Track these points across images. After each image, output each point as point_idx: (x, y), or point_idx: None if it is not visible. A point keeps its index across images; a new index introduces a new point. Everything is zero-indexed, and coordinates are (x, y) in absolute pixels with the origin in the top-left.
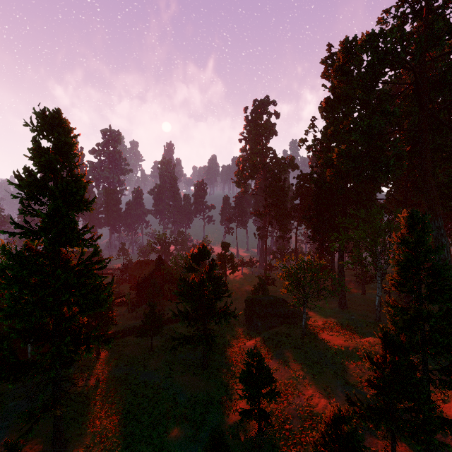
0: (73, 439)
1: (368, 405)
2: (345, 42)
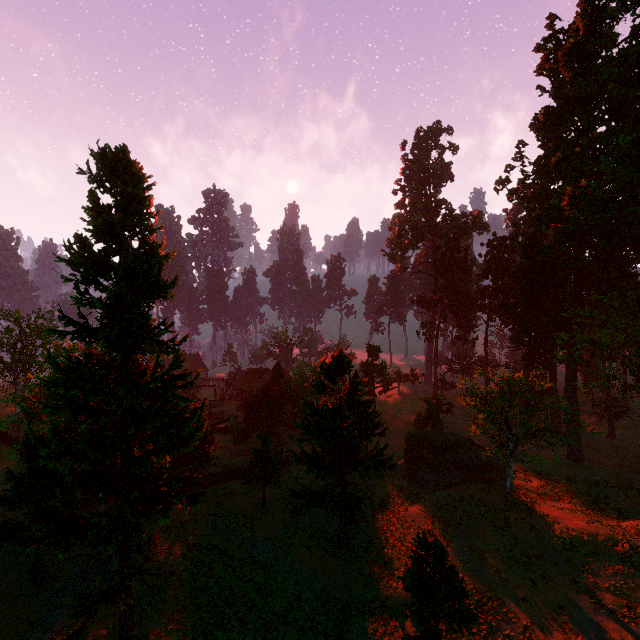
0: (148, 638)
1: None
2: None
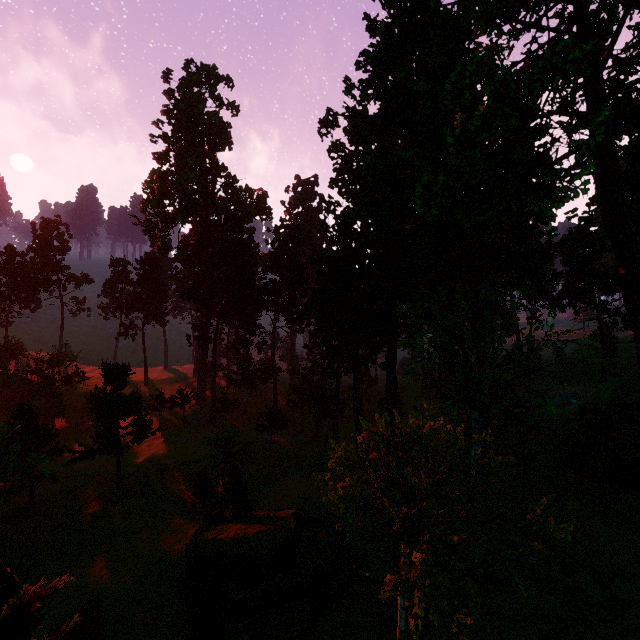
0: None
1: None
2: None
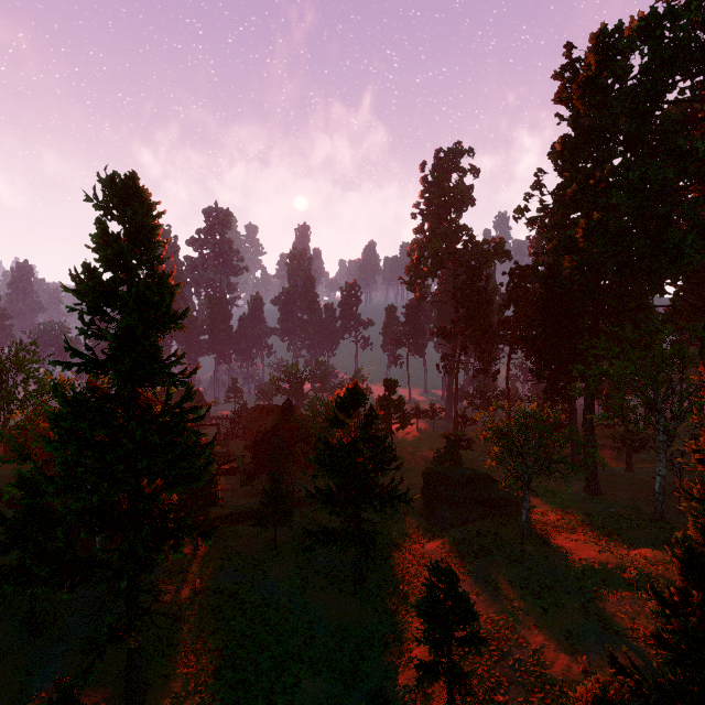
0: (156, 682)
1: (655, 679)
2: (601, 34)
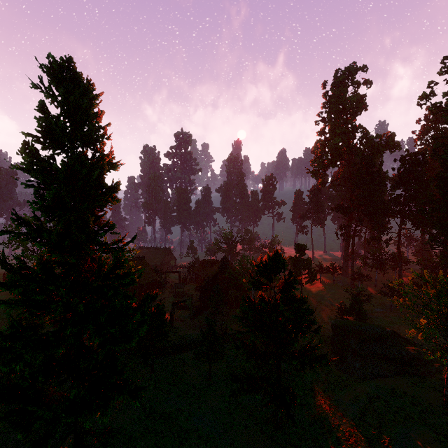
0: None
1: None
2: None
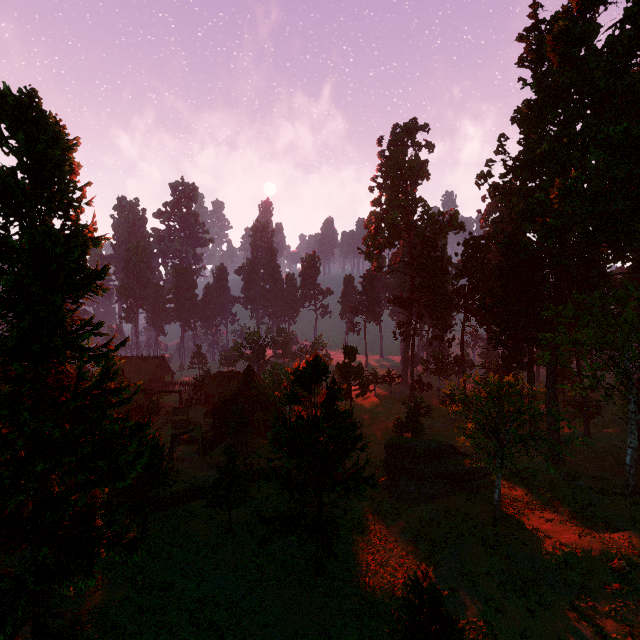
0: None
1: None
2: None
